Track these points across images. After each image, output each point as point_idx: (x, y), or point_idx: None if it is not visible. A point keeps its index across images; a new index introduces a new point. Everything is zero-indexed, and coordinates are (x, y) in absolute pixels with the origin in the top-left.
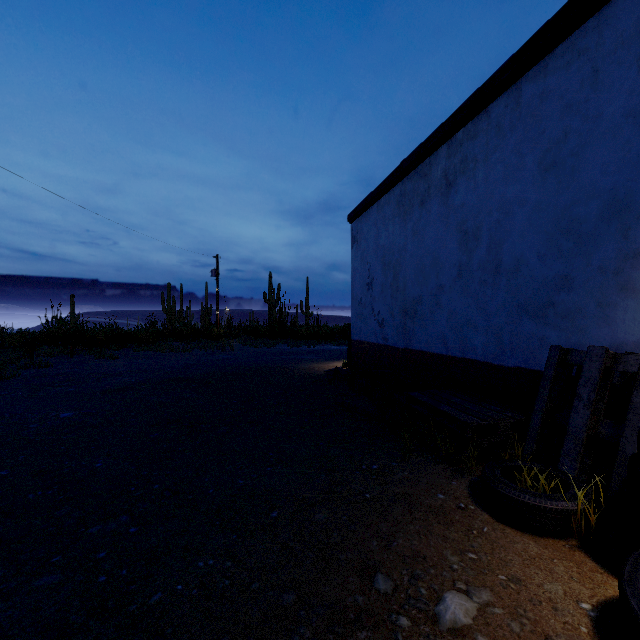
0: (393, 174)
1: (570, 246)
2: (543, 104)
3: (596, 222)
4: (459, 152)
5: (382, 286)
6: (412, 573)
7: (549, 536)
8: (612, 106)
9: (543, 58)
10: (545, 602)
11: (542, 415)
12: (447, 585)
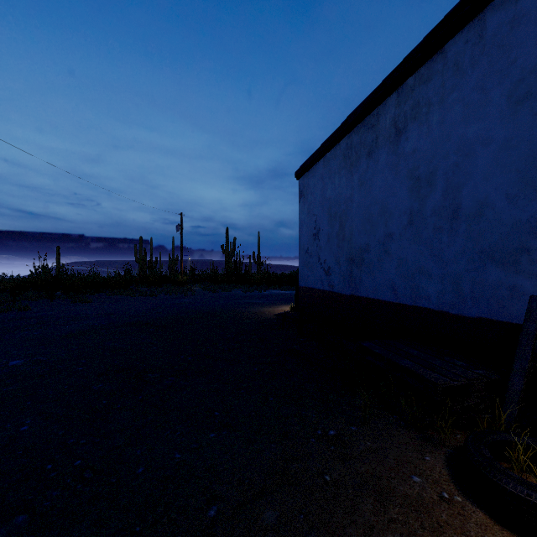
0: (339, 129)
1: None
2: (514, 31)
3: None
4: (410, 98)
5: (328, 236)
6: None
7: None
8: None
9: None
10: None
11: (525, 376)
12: None
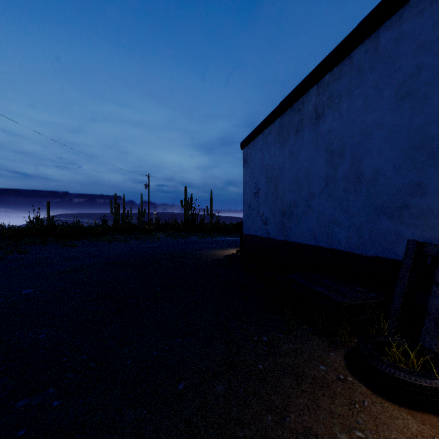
0: (274, 111)
1: (423, 159)
2: (398, 46)
3: None
4: (326, 91)
5: (266, 194)
6: None
7: (423, 410)
8: None
9: (399, 10)
10: None
11: (402, 297)
12: None
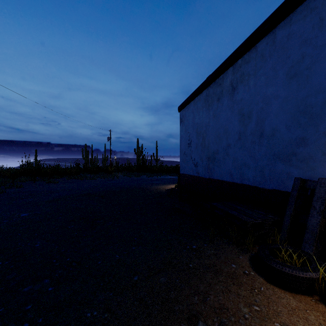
0: (202, 84)
1: (305, 121)
2: (289, 41)
3: (322, 106)
4: (239, 71)
5: (196, 145)
6: (220, 320)
7: (301, 293)
8: None
9: (289, 15)
10: None
11: (290, 217)
12: None
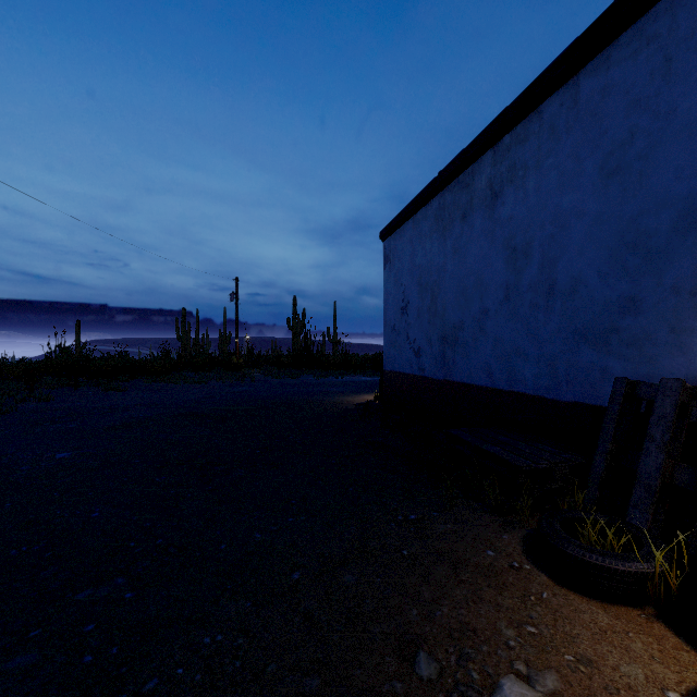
0: (431, 185)
1: (637, 263)
2: (605, 101)
3: (669, 235)
4: (506, 158)
5: (418, 310)
6: (460, 651)
7: (621, 603)
8: (688, 100)
9: (605, 48)
10: (624, 690)
11: (606, 458)
12: (503, 667)
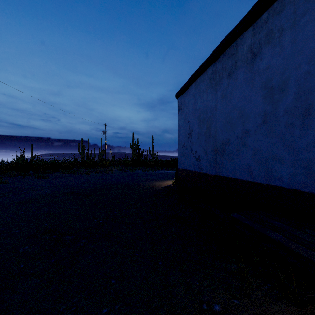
0: (207, 60)
1: None
2: None
3: None
4: (264, 28)
5: (198, 135)
6: None
7: None
8: None
9: None
10: None
11: None
12: None
